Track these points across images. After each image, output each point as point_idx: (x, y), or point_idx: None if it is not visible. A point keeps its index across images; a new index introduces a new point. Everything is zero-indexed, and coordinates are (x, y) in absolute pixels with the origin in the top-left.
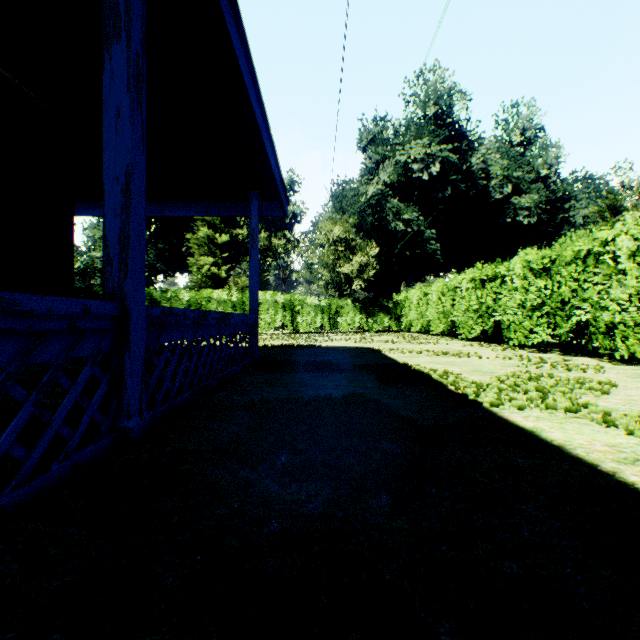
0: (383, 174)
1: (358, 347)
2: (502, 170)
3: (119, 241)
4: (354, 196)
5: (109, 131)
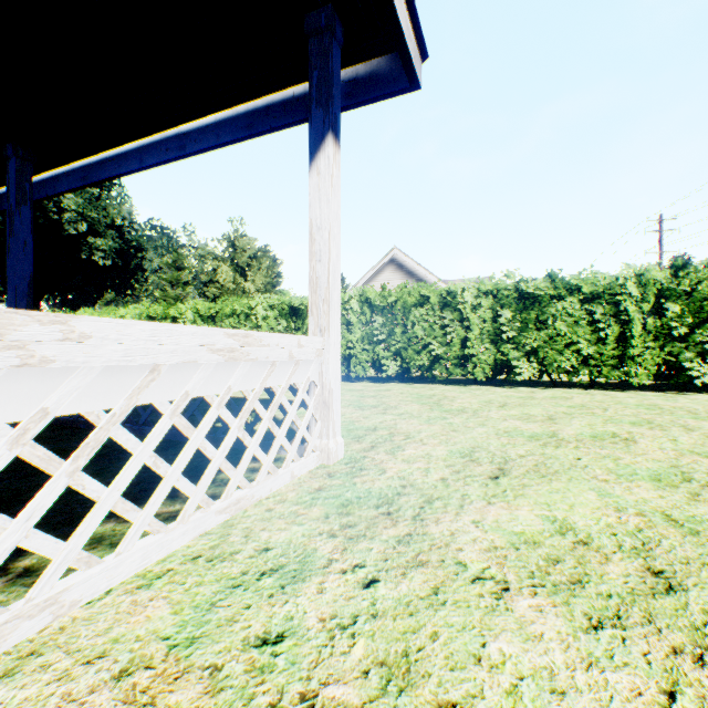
0: None
1: None
2: (79, 206)
3: None
4: None
5: None
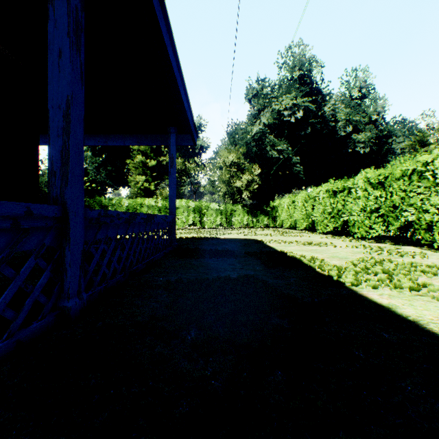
0: (263, 118)
1: (247, 239)
2: (345, 116)
3: (61, 157)
4: (243, 133)
5: (53, 68)
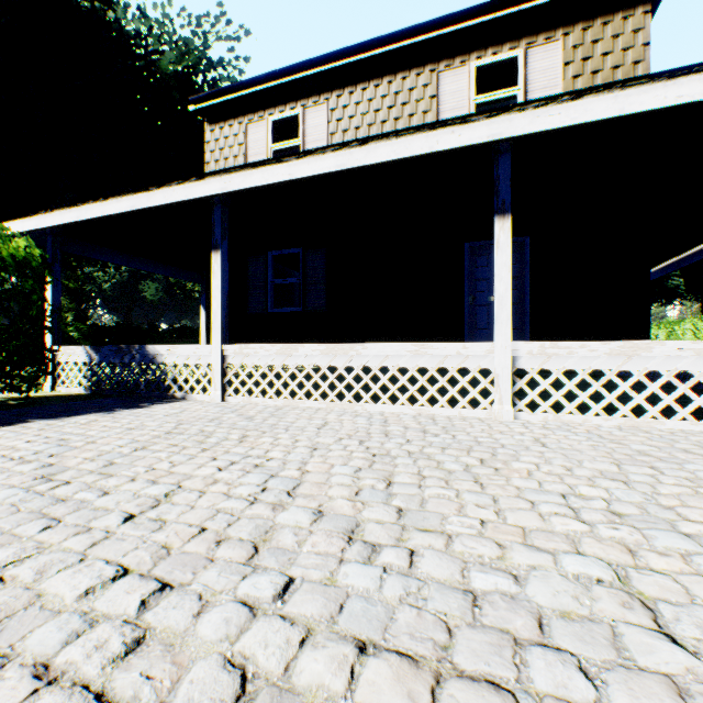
0: None
1: None
2: None
3: None
4: None
5: None
